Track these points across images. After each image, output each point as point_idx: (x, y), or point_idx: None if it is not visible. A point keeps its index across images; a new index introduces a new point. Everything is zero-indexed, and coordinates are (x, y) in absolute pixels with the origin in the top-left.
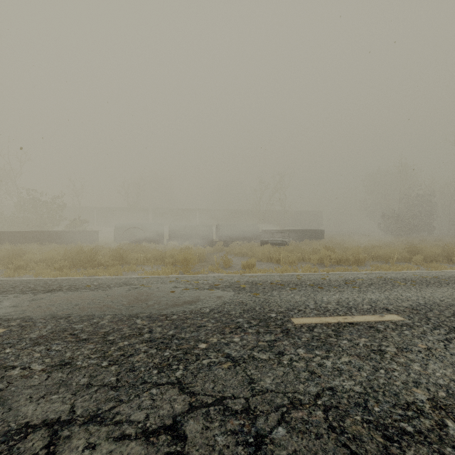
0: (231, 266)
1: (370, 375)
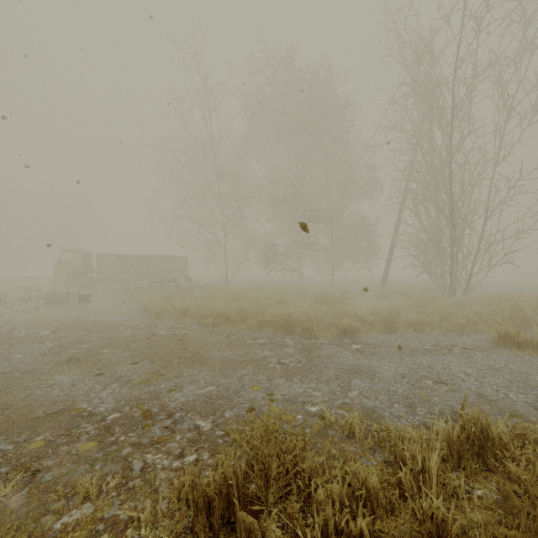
0: None
1: None
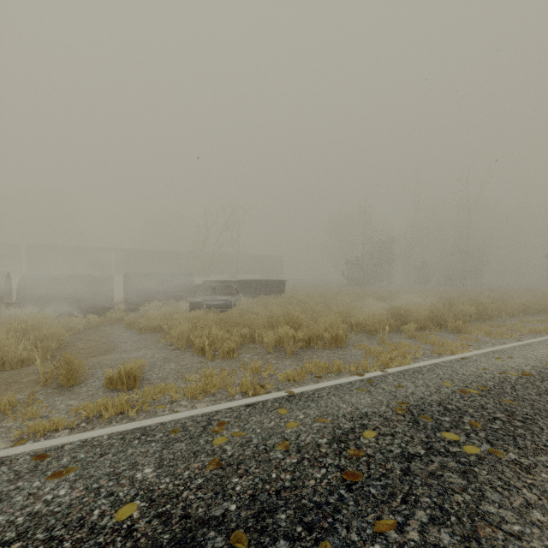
0: (90, 376)
1: None
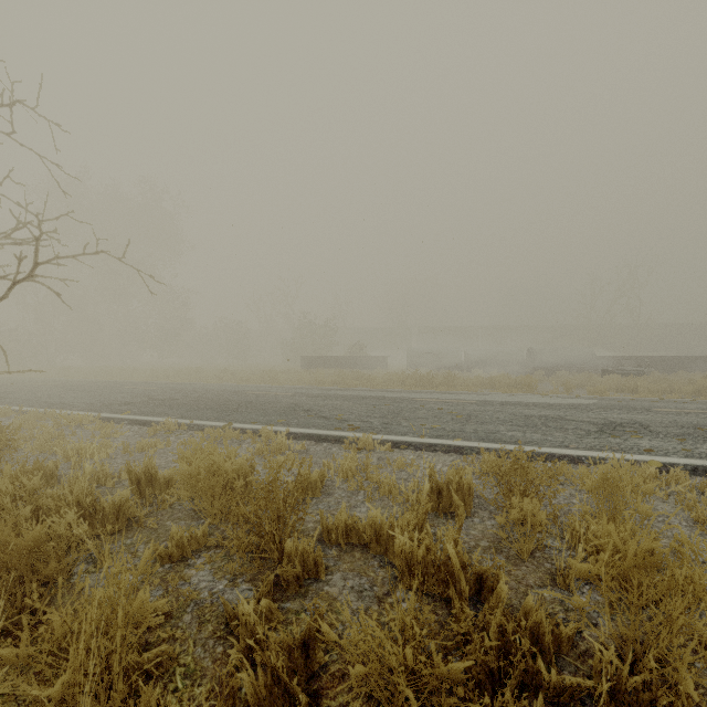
0: (572, 393)
1: (699, 420)
